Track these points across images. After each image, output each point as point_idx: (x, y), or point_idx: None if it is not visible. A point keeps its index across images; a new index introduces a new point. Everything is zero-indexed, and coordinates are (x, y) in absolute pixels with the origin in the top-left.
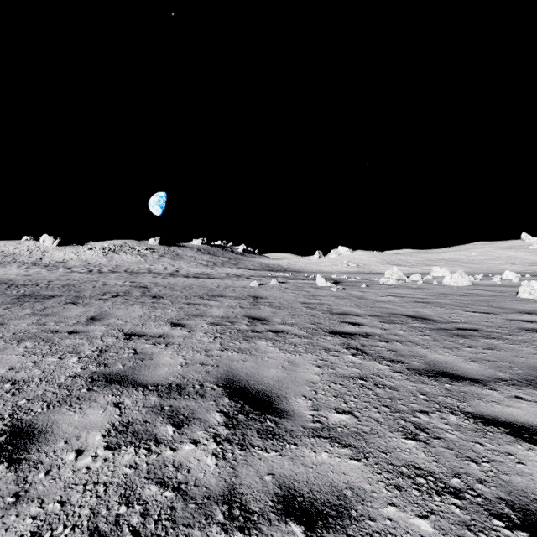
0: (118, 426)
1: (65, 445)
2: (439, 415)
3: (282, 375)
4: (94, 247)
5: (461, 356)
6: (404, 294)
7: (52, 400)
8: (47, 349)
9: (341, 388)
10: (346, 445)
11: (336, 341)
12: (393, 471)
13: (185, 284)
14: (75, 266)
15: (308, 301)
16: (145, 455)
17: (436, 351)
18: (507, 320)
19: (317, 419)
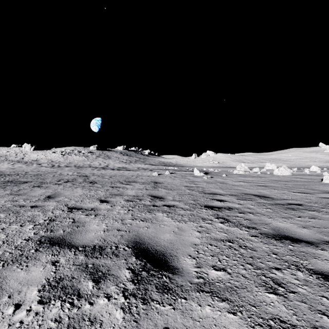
0: (52, 282)
1: (8, 300)
2: (289, 272)
3: (173, 238)
4: (56, 151)
5: (295, 223)
6: (250, 181)
7: (7, 259)
8: (14, 219)
9: (215, 248)
10: (223, 299)
11: (209, 213)
12: (264, 324)
13: (112, 174)
14: (43, 163)
15: (189, 185)
16: (68, 309)
17: (277, 220)
18: (319, 197)
19: (200, 275)
